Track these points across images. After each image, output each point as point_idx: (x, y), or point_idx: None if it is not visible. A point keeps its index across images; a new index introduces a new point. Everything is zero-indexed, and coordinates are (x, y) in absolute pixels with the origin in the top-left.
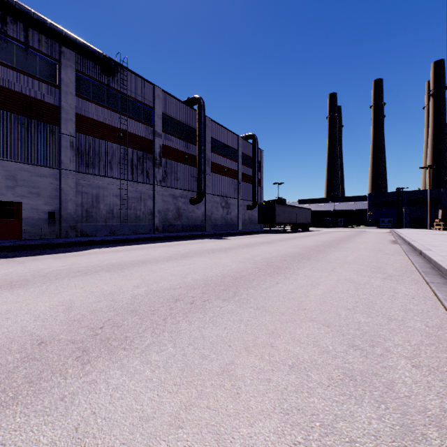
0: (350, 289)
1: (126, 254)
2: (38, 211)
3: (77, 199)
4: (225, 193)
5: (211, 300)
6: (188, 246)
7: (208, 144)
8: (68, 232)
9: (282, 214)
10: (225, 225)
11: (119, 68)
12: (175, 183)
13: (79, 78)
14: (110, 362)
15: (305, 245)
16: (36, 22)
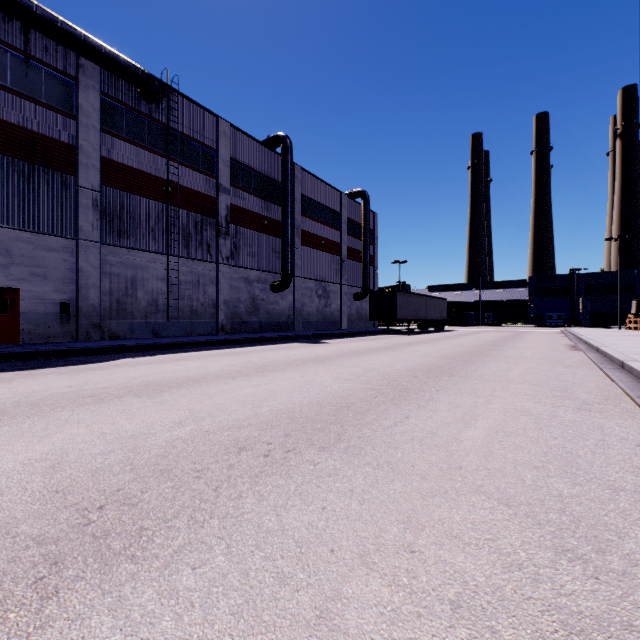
0: (529, 428)
1: (171, 367)
2: (44, 302)
3: (104, 284)
4: (322, 276)
5: (300, 450)
6: (268, 354)
7: (298, 205)
8: (89, 333)
9: (406, 307)
10: (322, 322)
11: (166, 90)
12: (249, 261)
13: (107, 105)
14: (98, 592)
15: (442, 352)
16: (41, 20)
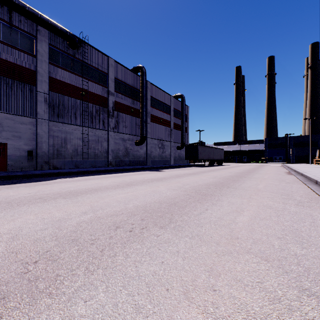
0: (272, 215)
1: (83, 183)
2: (19, 150)
3: (50, 141)
4: (161, 137)
5: (149, 228)
6: (133, 176)
7: (148, 101)
8: (42, 166)
9: (203, 153)
10: (161, 161)
11: (81, 43)
12: (124, 129)
13: (52, 50)
14: (26, 318)
15: (222, 176)
16: (17, 6)
